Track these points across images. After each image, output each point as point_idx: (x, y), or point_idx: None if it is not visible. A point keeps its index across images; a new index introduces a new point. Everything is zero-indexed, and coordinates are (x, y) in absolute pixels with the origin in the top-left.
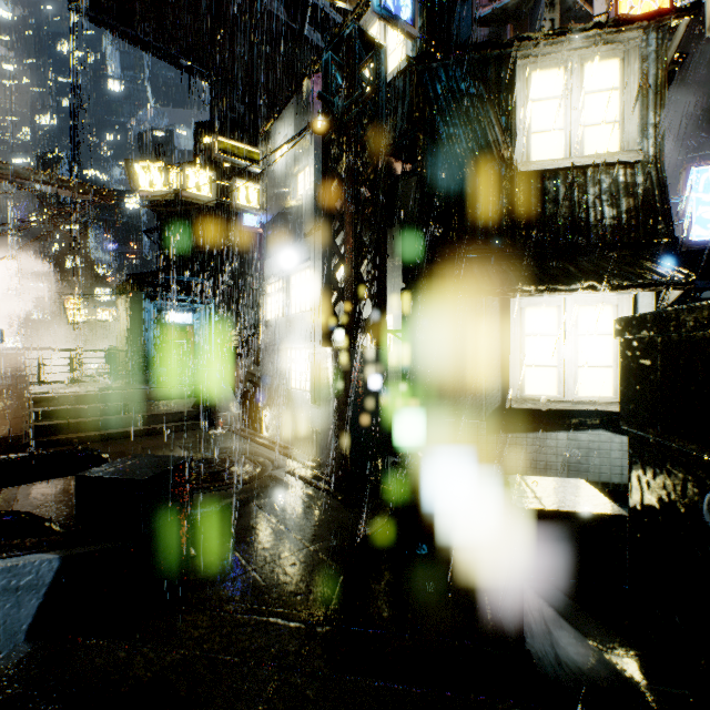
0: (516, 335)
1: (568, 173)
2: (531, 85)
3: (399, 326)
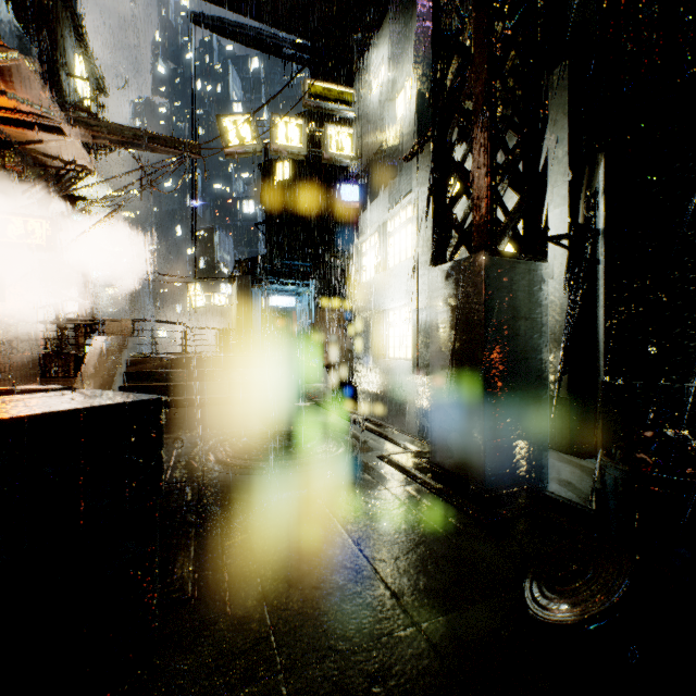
0: None
1: None
2: None
3: (563, 232)
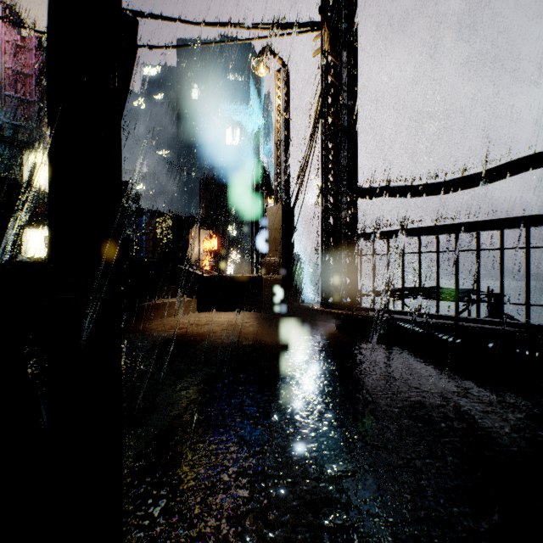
0: (25, 240)
1: (44, 192)
2: (30, 160)
3: None
